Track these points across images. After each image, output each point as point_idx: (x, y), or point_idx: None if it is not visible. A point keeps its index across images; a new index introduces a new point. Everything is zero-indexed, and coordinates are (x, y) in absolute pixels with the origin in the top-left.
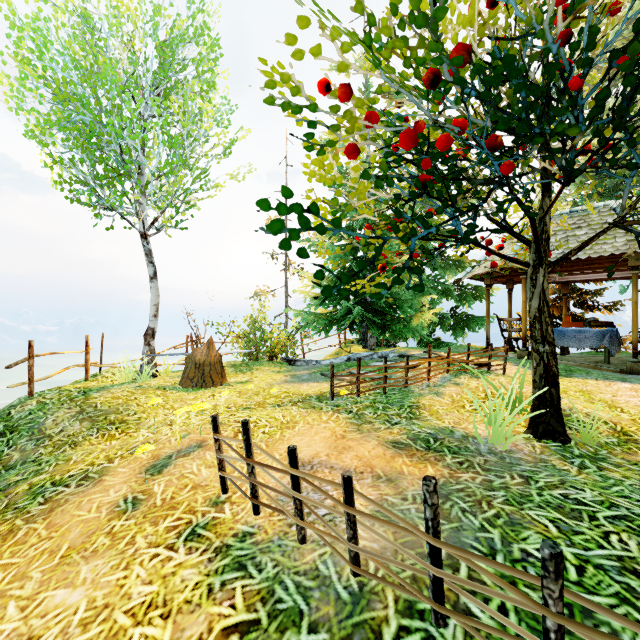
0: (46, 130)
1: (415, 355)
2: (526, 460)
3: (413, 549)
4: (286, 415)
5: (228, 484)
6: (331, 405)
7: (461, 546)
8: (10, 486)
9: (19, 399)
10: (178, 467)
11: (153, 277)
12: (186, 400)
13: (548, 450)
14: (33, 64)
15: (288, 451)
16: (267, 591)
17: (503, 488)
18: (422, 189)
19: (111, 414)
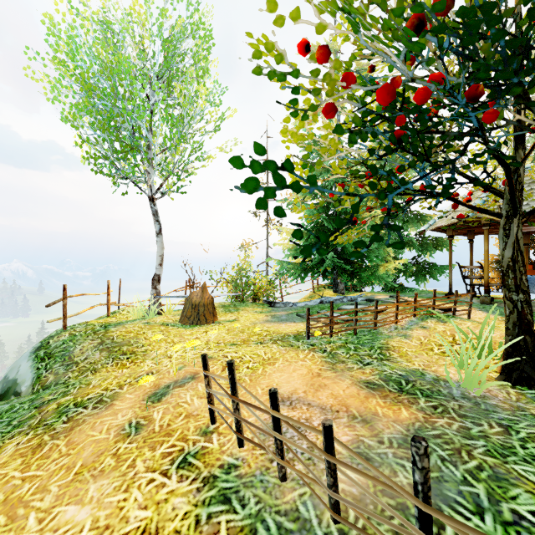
0: (77, 117)
1: (382, 299)
2: (502, 407)
3: (393, 498)
4: (267, 352)
5: (216, 415)
6: (307, 344)
7: (444, 500)
8: (44, 404)
9: (56, 331)
10: (174, 396)
11: (159, 233)
12: (184, 335)
13: (524, 397)
14: (67, 64)
15: (269, 394)
16: (250, 529)
17: (482, 437)
18: (397, 144)
19: (124, 346)
